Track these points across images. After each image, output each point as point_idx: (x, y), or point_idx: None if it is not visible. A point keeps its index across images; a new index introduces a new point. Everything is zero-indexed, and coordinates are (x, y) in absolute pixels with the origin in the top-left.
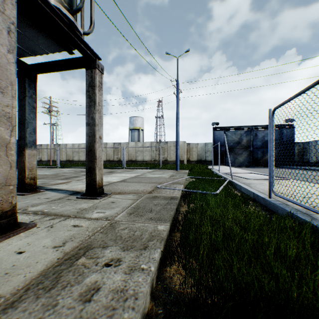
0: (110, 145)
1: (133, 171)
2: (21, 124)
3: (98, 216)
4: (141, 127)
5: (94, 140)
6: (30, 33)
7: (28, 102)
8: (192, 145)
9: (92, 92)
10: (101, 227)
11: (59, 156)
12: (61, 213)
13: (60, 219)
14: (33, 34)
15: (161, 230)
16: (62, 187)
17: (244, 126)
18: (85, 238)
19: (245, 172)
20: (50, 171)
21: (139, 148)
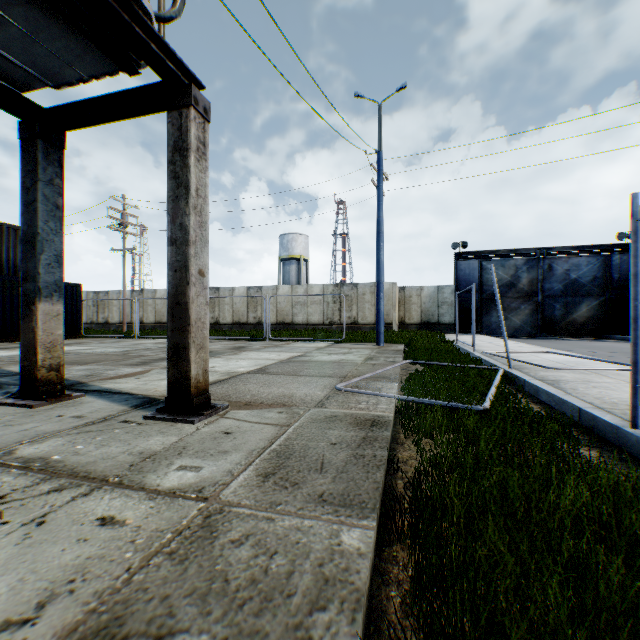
0: (240, 292)
1: (285, 346)
2: (27, 244)
3: (179, 483)
4: (304, 256)
5: (187, 279)
6: (30, 20)
7: (42, 194)
8: (410, 291)
9: (182, 164)
10: (178, 527)
11: (137, 314)
12: (88, 468)
13: (76, 491)
14: (37, 24)
15: (353, 552)
16: (125, 385)
17: (524, 249)
18: (116, 581)
19: (535, 351)
20: (118, 346)
21: (300, 297)
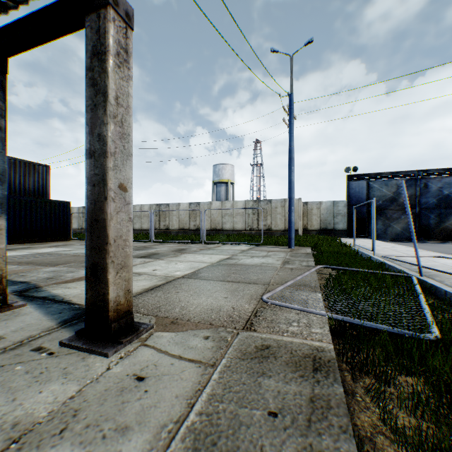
0: (184, 207)
1: (216, 248)
2: None
3: None
4: (231, 180)
5: (105, 193)
6: None
7: None
8: (311, 205)
9: (101, 69)
10: None
11: None
12: None
13: None
14: None
15: None
16: (72, 290)
17: (404, 171)
18: None
19: (428, 256)
20: None
21: (227, 210)
